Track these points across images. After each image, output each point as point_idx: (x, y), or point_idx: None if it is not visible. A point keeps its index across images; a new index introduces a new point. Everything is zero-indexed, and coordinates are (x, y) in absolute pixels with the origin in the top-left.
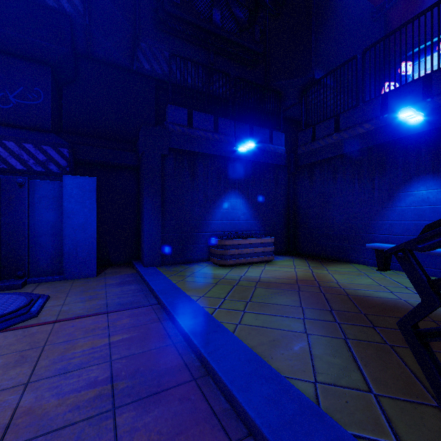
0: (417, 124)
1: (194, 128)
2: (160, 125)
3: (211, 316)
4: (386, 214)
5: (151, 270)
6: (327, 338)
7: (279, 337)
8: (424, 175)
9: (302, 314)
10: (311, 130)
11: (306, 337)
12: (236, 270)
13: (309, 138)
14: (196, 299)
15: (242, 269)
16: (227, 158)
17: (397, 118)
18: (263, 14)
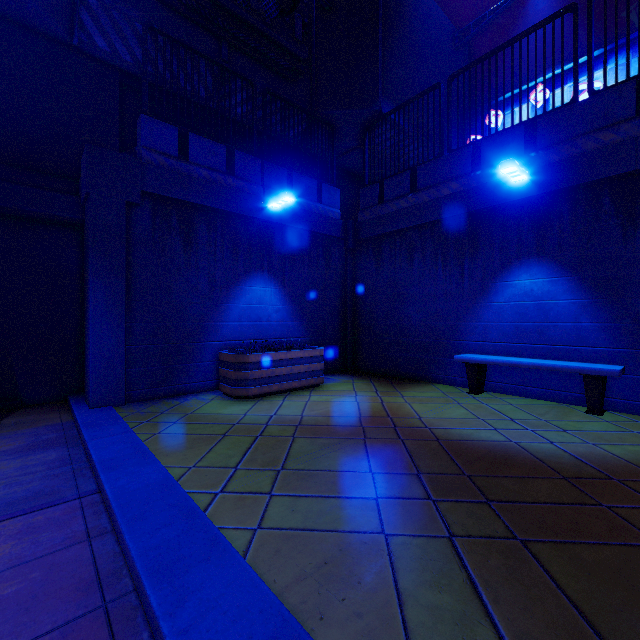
0: (518, 187)
1: (191, 163)
2: (127, 151)
3: (202, 517)
4: (480, 313)
5: (102, 414)
6: (421, 541)
7: (335, 552)
8: (526, 258)
9: (373, 488)
10: (377, 187)
11: (384, 545)
12: (262, 405)
13: (374, 199)
14: (180, 474)
15: (273, 403)
16: (249, 219)
17: (493, 177)
18: (308, 2)
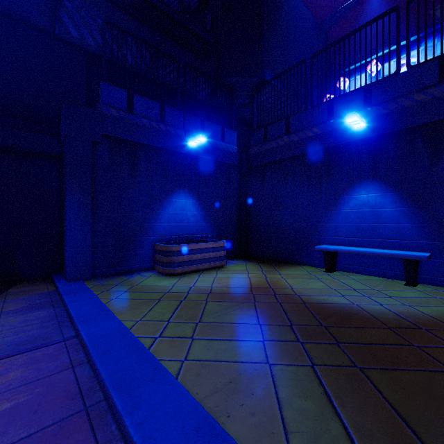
0: (359, 131)
1: (135, 114)
2: (92, 107)
3: (147, 352)
4: (332, 217)
5: (76, 286)
6: (293, 368)
7: (237, 375)
8: (365, 180)
9: (261, 334)
10: (262, 131)
11: (269, 371)
12: (184, 280)
13: (260, 139)
14: (131, 325)
15: (191, 278)
16: (175, 153)
17: (342, 124)
18: (215, 4)
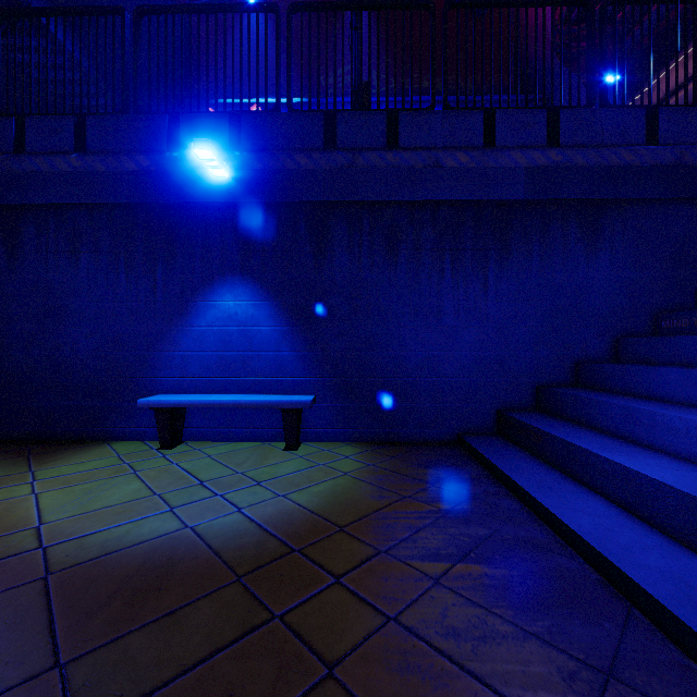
0: (222, 187)
1: None
2: None
3: None
4: (177, 339)
5: None
6: None
7: None
8: (231, 275)
9: None
10: (12, 124)
11: None
12: None
13: (6, 142)
14: None
15: None
16: None
17: (194, 166)
18: None
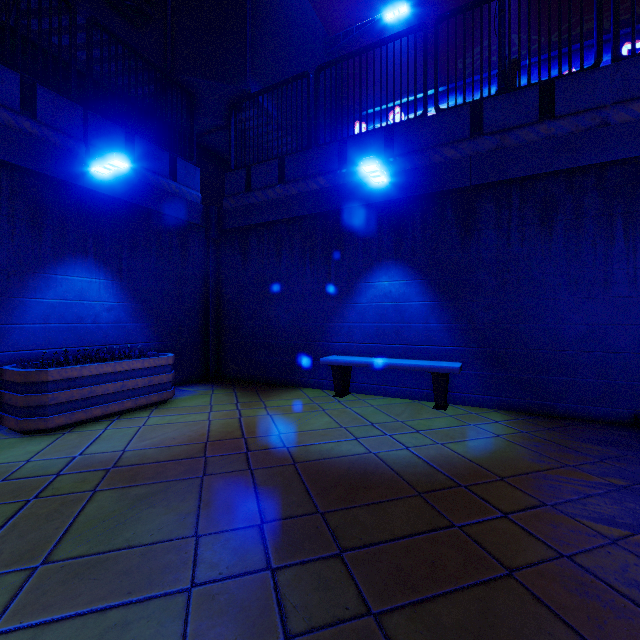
0: (379, 189)
1: None
2: None
3: None
4: (345, 313)
5: None
6: None
7: None
8: (386, 260)
9: (190, 569)
10: (244, 173)
11: None
12: (67, 440)
13: (241, 186)
14: None
15: (86, 435)
16: (62, 184)
17: (357, 177)
18: None
